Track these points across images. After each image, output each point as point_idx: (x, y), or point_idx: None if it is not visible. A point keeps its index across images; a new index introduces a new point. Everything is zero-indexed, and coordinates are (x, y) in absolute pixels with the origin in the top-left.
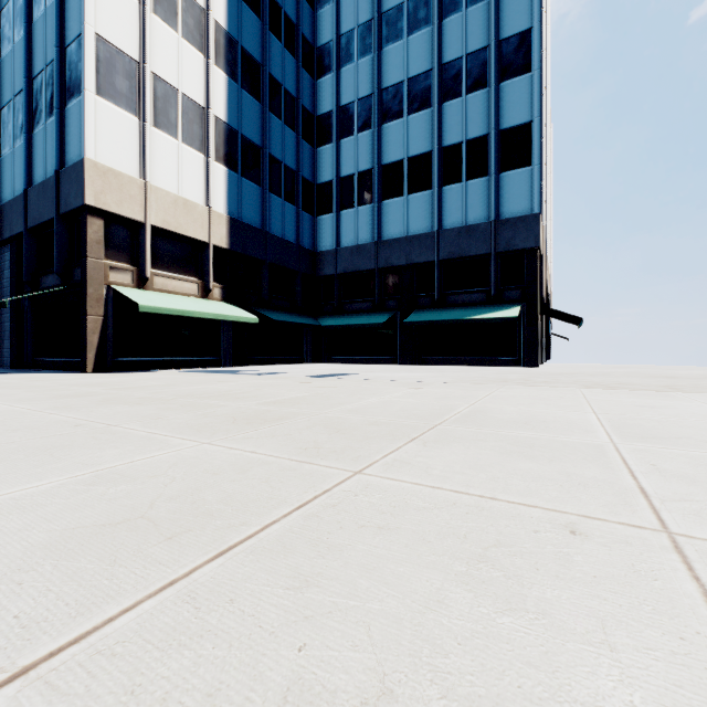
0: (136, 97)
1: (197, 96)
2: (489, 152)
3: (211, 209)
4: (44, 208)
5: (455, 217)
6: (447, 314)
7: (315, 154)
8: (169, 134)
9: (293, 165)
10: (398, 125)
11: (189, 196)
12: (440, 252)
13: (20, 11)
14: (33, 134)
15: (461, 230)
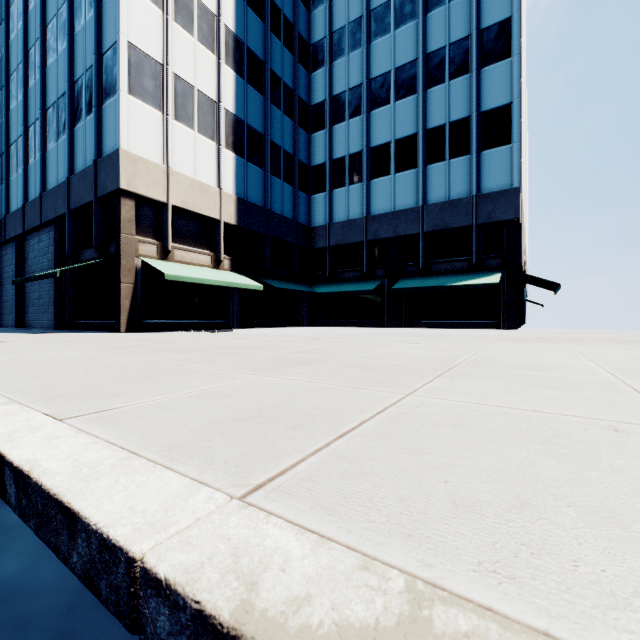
0: (160, 95)
1: (210, 92)
2: (471, 133)
3: (222, 190)
4: (84, 192)
5: (439, 192)
6: (432, 281)
7: (310, 139)
8: (187, 125)
9: (291, 150)
10: (385, 111)
11: (203, 179)
12: (424, 225)
13: (63, 26)
14: (74, 129)
15: (444, 204)
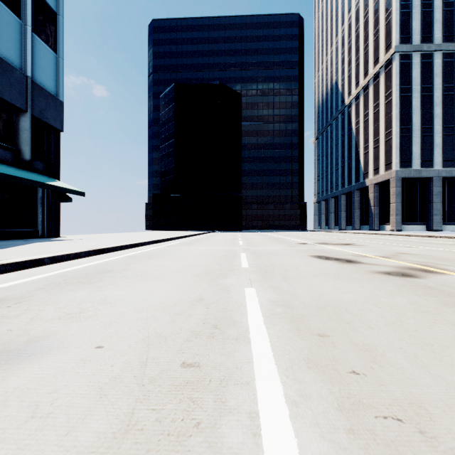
0: None
1: None
2: None
3: None
4: (4, 85)
5: None
6: None
7: None
8: None
9: None
10: None
11: None
12: None
13: None
14: None
15: None
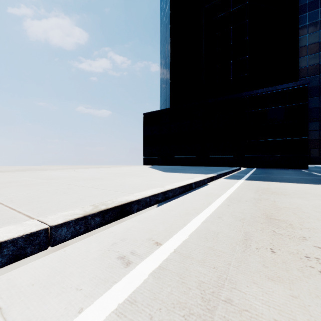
0: None
1: None
2: None
3: None
4: None
5: None
6: None
7: None
8: None
9: None
10: None
11: None
12: None
13: None
14: None
15: None
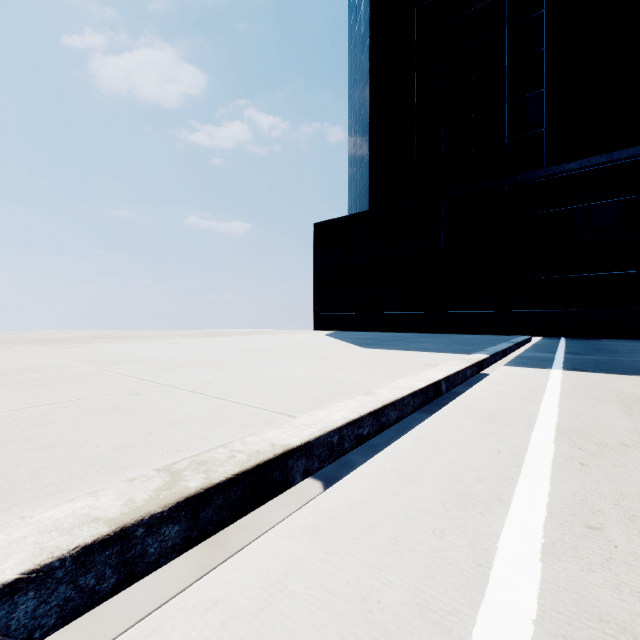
0: None
1: None
2: None
3: None
4: None
5: None
6: None
7: None
8: None
9: None
10: None
11: None
12: None
13: None
14: None
15: None
